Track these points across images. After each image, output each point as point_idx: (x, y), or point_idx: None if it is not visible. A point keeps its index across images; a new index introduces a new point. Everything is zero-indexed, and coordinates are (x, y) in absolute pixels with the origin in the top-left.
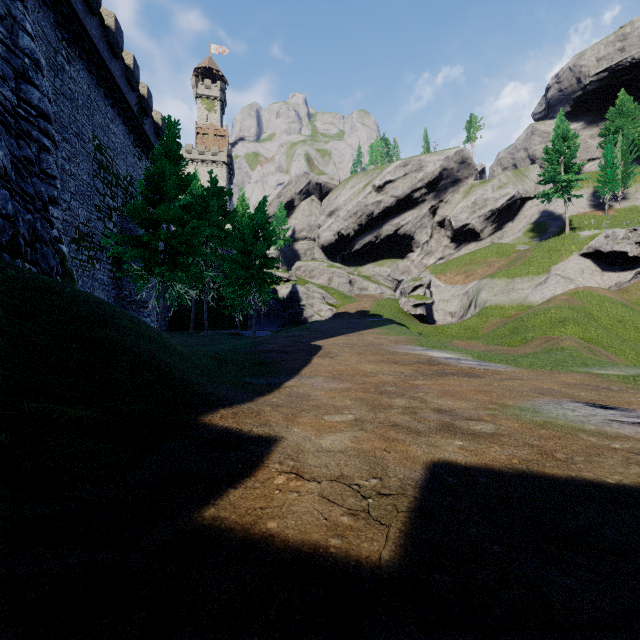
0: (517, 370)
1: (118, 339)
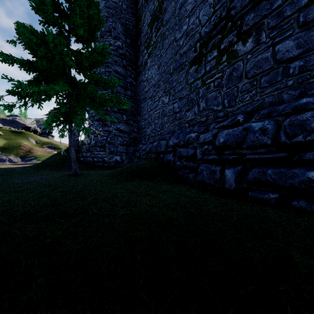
0: None
1: None
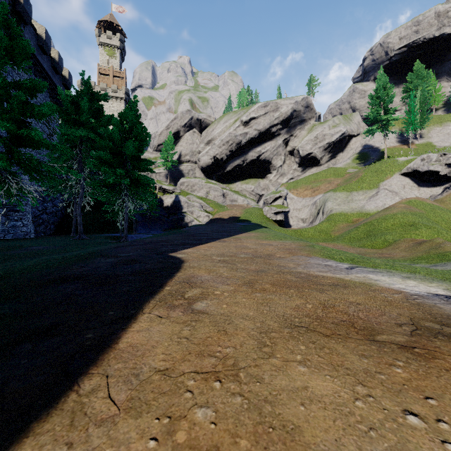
0: None
1: None
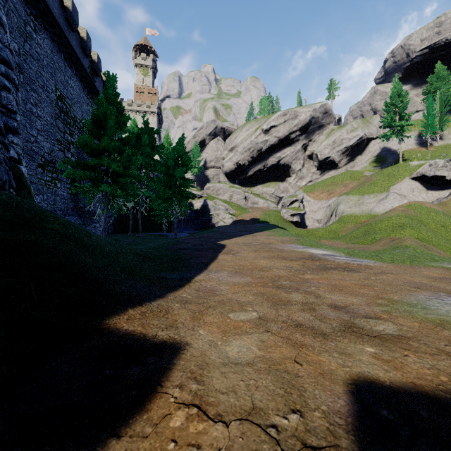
0: (384, 265)
1: (37, 241)
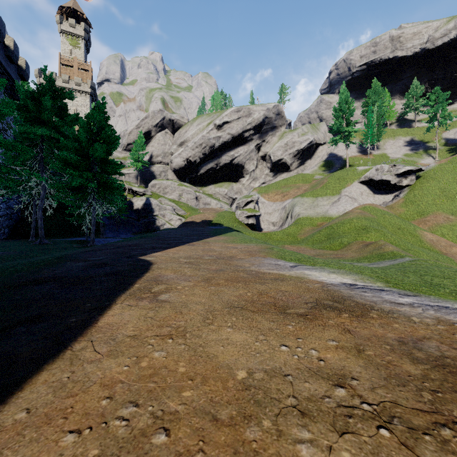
0: None
1: None
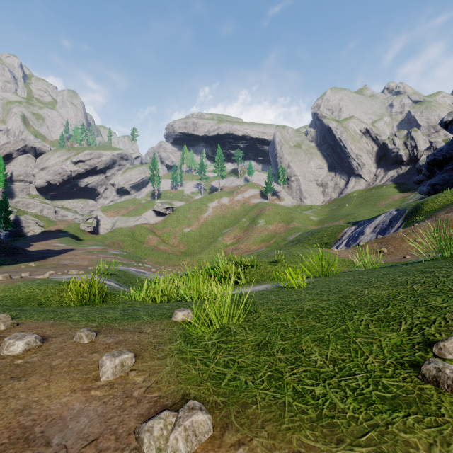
0: (68, 246)
1: None
